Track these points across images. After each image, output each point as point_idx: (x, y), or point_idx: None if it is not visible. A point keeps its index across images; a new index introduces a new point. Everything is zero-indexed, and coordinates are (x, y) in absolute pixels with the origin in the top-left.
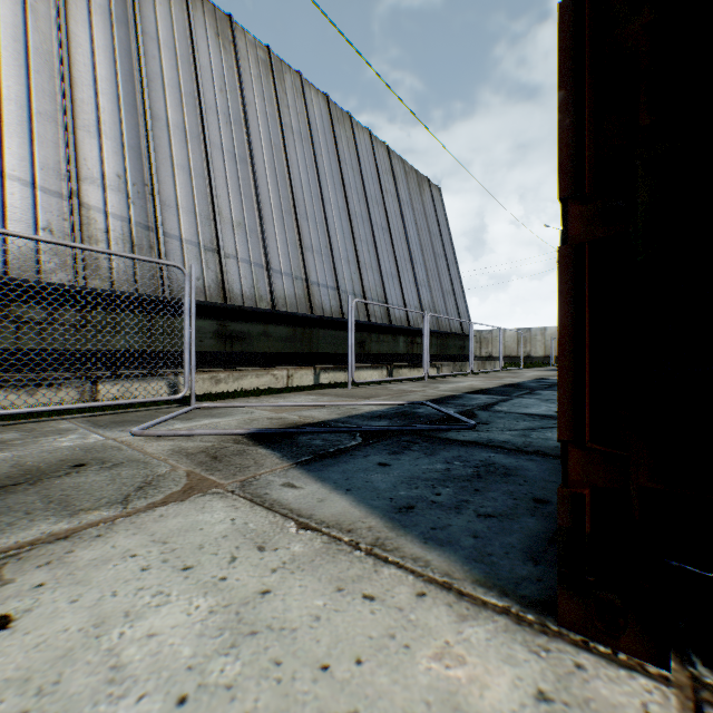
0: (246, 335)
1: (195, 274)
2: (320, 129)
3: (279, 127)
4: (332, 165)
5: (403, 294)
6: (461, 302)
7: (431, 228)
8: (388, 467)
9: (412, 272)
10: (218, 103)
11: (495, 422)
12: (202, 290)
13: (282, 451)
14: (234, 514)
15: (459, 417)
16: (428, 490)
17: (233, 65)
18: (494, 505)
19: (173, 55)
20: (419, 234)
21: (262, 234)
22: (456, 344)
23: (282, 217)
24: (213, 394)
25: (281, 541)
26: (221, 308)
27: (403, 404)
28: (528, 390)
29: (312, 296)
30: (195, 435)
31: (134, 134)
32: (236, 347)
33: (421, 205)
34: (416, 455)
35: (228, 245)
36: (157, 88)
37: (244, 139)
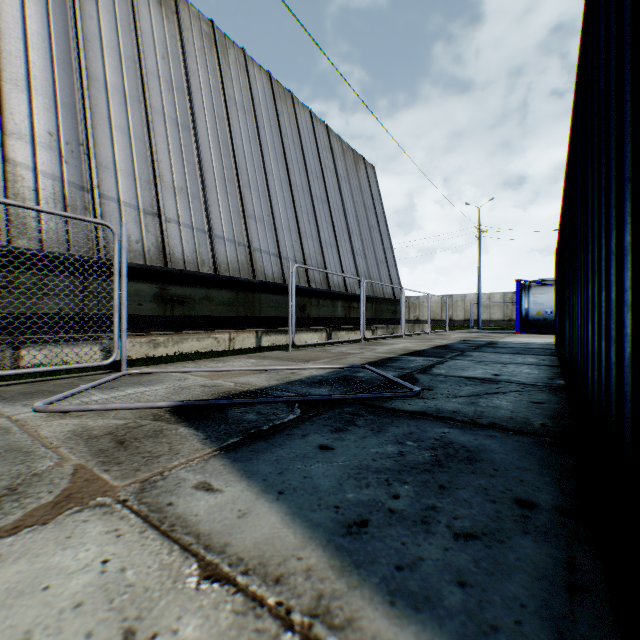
0: (188, 299)
1: (134, 237)
2: (263, 104)
3: (222, 99)
4: (274, 139)
5: (341, 262)
6: (393, 270)
7: (366, 203)
8: (330, 451)
9: (349, 242)
10: (161, 69)
11: (438, 388)
12: (141, 253)
13: (207, 431)
14: (112, 548)
15: (402, 382)
16: (382, 489)
17: (176, 34)
18: (470, 513)
19: (112, 17)
20: (355, 207)
21: (204, 200)
22: (388, 309)
23: (225, 185)
24: (151, 358)
25: (166, 614)
26: (161, 271)
27: (343, 368)
28: (459, 351)
29: (254, 262)
30: (110, 409)
31: (68, 92)
32: (177, 310)
33: (357, 181)
34: (361, 432)
35: (170, 210)
36: (95, 49)
37: (187, 107)
